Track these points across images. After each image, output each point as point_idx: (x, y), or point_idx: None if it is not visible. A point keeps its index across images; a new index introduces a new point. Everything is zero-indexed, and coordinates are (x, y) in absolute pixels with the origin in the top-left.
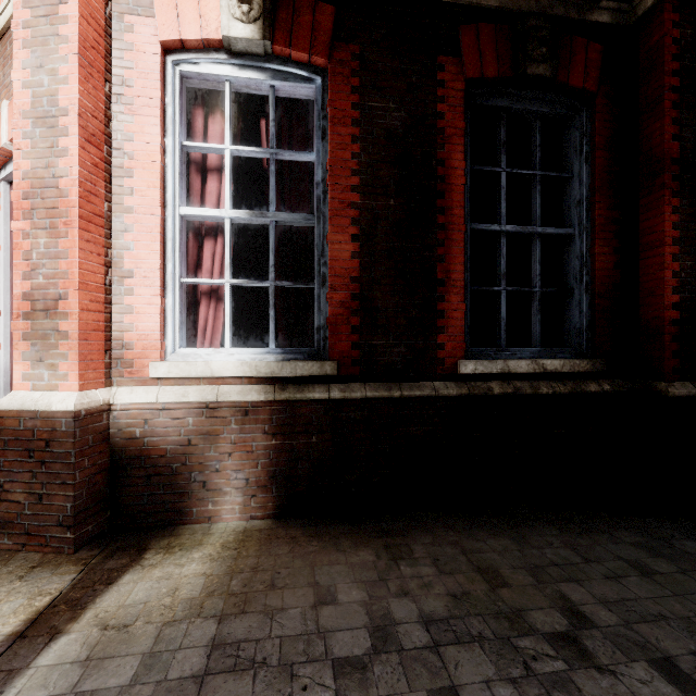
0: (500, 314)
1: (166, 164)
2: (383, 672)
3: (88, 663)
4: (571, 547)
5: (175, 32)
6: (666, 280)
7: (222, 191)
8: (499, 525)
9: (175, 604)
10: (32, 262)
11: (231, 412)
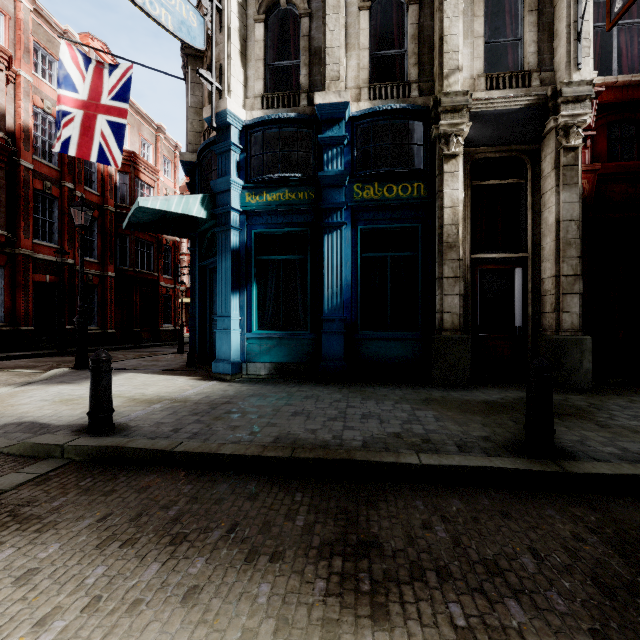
0: None
1: None
2: None
3: None
4: None
5: None
6: (21, 307)
7: None
8: None
9: None
10: None
11: None
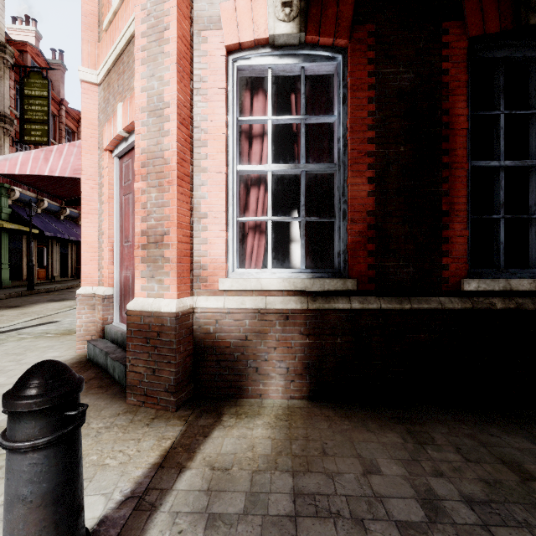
0: (499, 239)
1: (228, 135)
2: None
3: (210, 493)
4: None
5: (236, 37)
6: None
7: (263, 151)
8: (508, 424)
9: (256, 457)
10: (147, 210)
11: (275, 317)
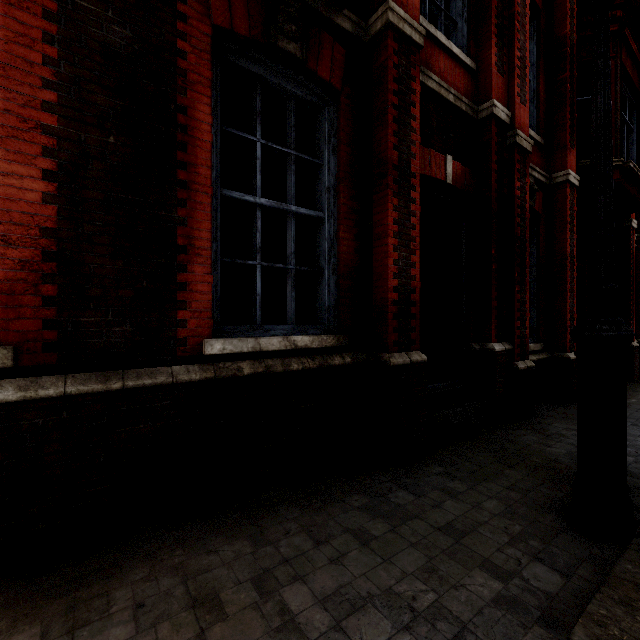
0: (256, 290)
1: None
2: None
3: None
4: (307, 530)
5: None
6: (389, 266)
7: None
8: (241, 521)
9: None
10: None
11: None
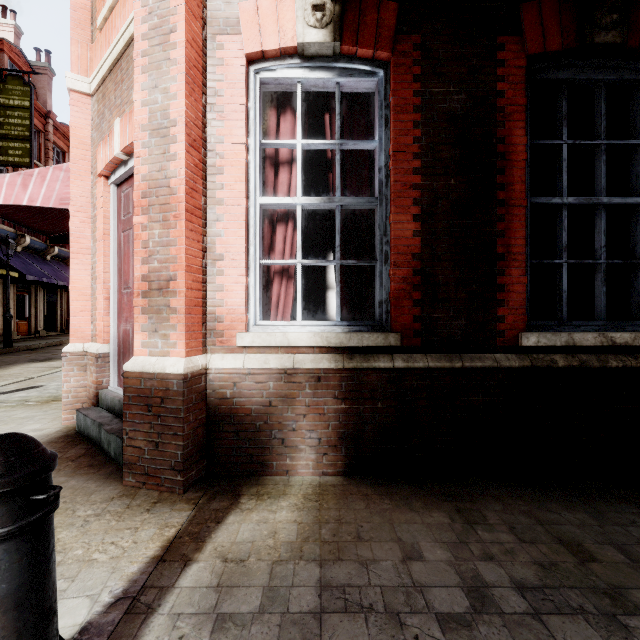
0: (561, 287)
1: (249, 161)
2: (489, 632)
3: (220, 589)
4: None
5: (258, 44)
6: None
7: (292, 181)
8: (570, 498)
9: (278, 545)
10: (148, 250)
11: (305, 378)
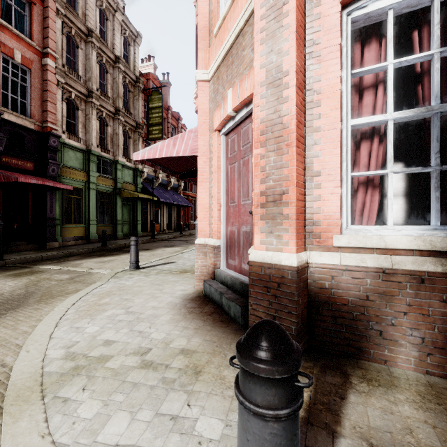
0: None
1: (342, 91)
2: None
3: None
4: None
5: None
6: None
7: (378, 101)
8: None
9: None
10: (265, 173)
11: (405, 278)
